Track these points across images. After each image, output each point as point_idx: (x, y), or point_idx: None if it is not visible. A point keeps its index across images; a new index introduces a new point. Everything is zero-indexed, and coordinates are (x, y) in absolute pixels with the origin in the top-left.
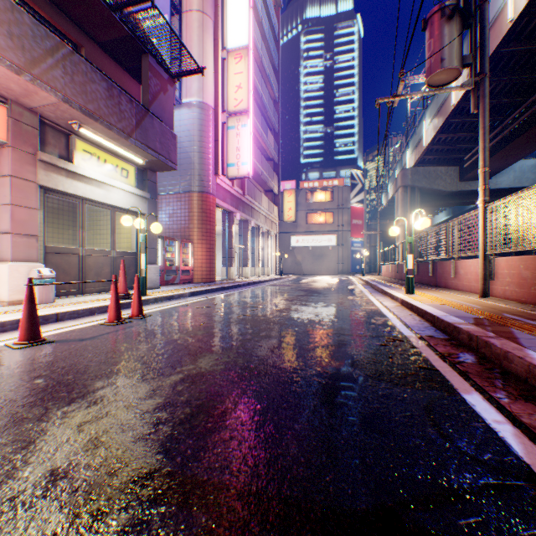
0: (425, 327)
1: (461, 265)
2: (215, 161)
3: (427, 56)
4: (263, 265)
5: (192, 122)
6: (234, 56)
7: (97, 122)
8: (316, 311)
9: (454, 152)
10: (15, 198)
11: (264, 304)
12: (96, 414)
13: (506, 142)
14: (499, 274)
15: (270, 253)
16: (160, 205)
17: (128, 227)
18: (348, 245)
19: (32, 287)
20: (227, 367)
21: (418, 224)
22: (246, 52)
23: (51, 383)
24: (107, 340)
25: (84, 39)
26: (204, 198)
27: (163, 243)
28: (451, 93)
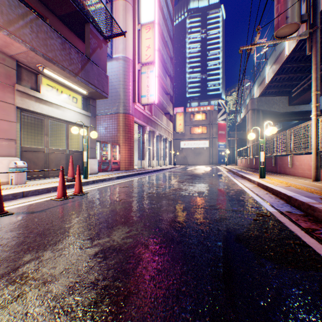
0: (281, 204)
1: (296, 158)
2: (133, 93)
3: (275, 16)
4: (163, 159)
5: (119, 69)
6: (145, 28)
7: (54, 65)
8: (200, 190)
9: (285, 86)
10: None
11: (164, 185)
12: (8, 297)
13: (321, 79)
14: None
15: (168, 151)
16: (99, 122)
17: (78, 135)
18: (216, 147)
19: None
20: (134, 240)
21: (268, 131)
22: (153, 25)
23: None
24: (51, 213)
25: (48, 13)
26: (126, 117)
27: (100, 145)
28: (285, 47)
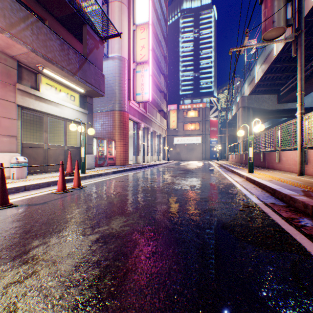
0: (267, 197)
1: (283, 154)
2: (128, 92)
3: (263, 20)
4: (157, 155)
5: (114, 68)
6: (140, 28)
7: (54, 65)
8: (192, 184)
9: (274, 85)
10: (2, 113)
11: (158, 179)
12: (23, 274)
13: (308, 79)
14: (311, 160)
15: (162, 147)
16: (95, 119)
17: (75, 131)
18: (208, 143)
19: (2, 169)
20: (131, 228)
21: (256, 128)
22: (147, 26)
23: (1, 241)
24: (53, 205)
25: (47, 15)
26: (122, 114)
27: (97, 141)
28: (274, 48)
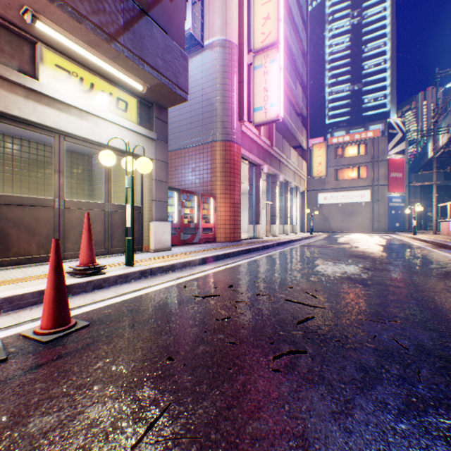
0: None
1: None
2: (239, 105)
3: None
4: (290, 223)
5: (214, 64)
6: None
7: (52, 3)
8: None
9: None
10: None
11: (317, 293)
12: None
13: None
14: None
15: (298, 210)
16: (183, 160)
17: (135, 177)
18: (385, 201)
19: None
20: None
21: None
22: None
23: None
24: None
25: None
26: (227, 147)
27: (179, 196)
28: None
